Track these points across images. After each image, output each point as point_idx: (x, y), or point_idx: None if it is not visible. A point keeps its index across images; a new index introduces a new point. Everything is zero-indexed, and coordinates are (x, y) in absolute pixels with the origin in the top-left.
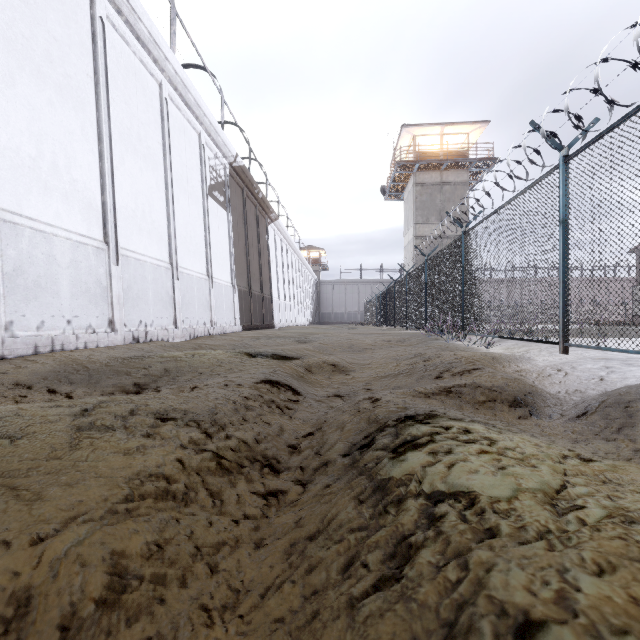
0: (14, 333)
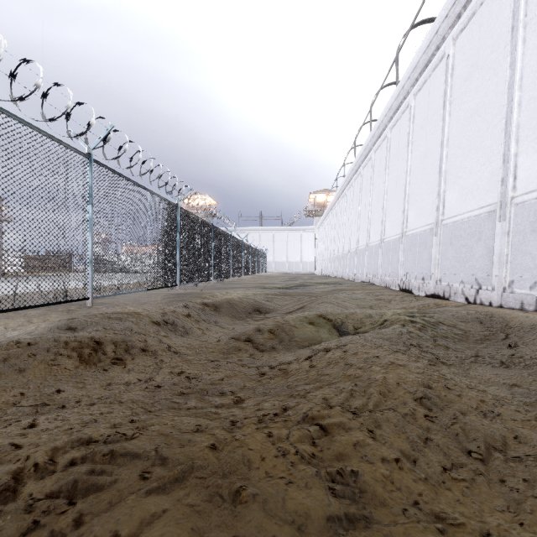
0: (514, 290)
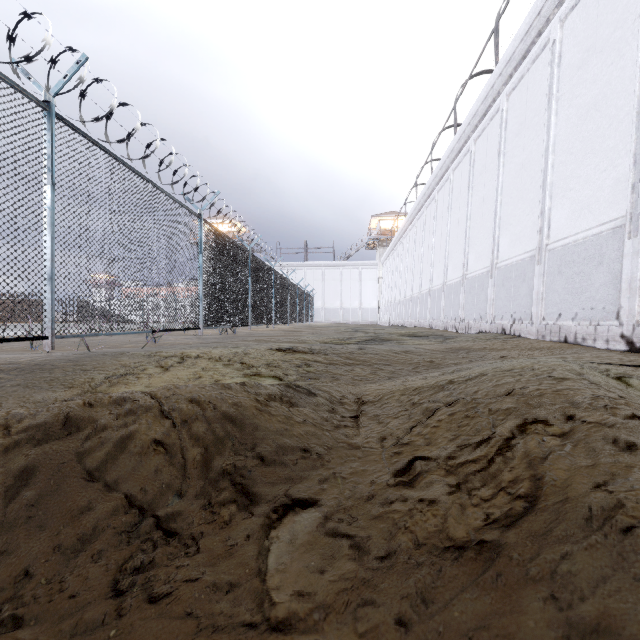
0: None
